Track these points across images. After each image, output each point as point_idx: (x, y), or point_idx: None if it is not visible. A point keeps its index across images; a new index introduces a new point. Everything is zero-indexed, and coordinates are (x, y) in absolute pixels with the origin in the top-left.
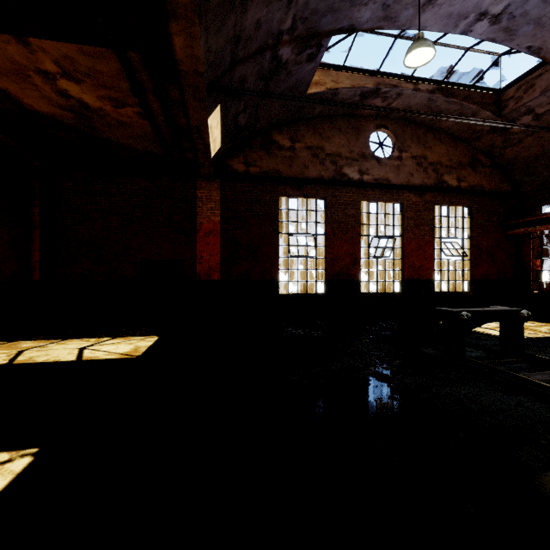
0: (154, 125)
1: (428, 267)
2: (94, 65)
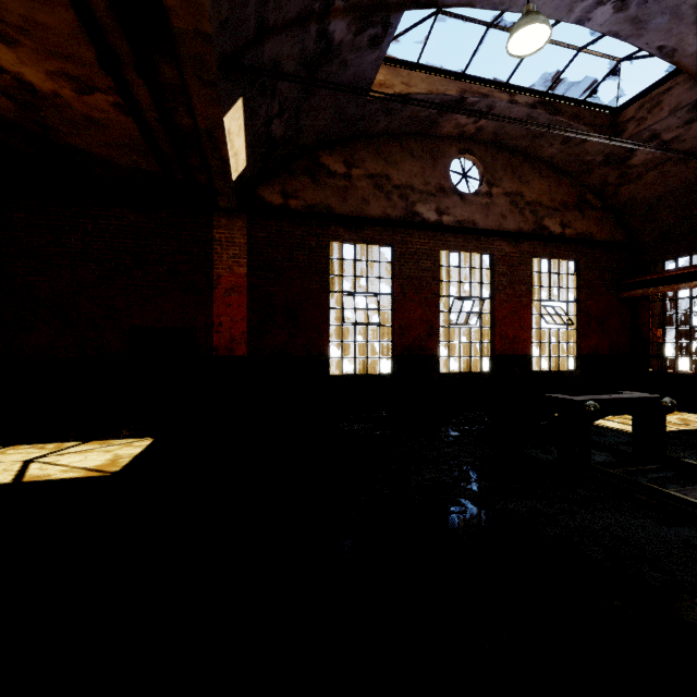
0: (141, 124)
1: (525, 339)
2: (33, 13)
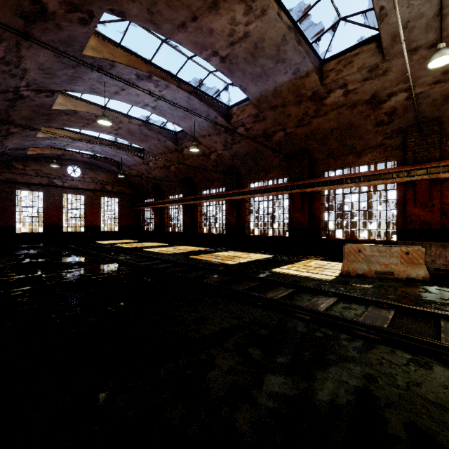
0: None
1: (98, 221)
2: None
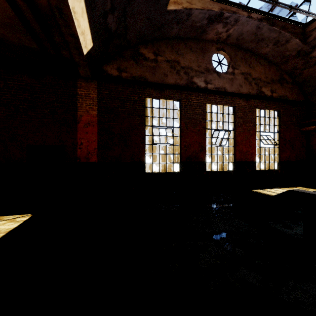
0: None
1: (252, 152)
2: None
